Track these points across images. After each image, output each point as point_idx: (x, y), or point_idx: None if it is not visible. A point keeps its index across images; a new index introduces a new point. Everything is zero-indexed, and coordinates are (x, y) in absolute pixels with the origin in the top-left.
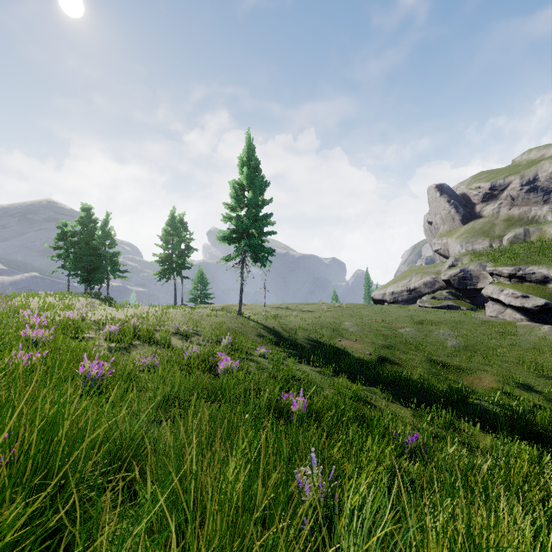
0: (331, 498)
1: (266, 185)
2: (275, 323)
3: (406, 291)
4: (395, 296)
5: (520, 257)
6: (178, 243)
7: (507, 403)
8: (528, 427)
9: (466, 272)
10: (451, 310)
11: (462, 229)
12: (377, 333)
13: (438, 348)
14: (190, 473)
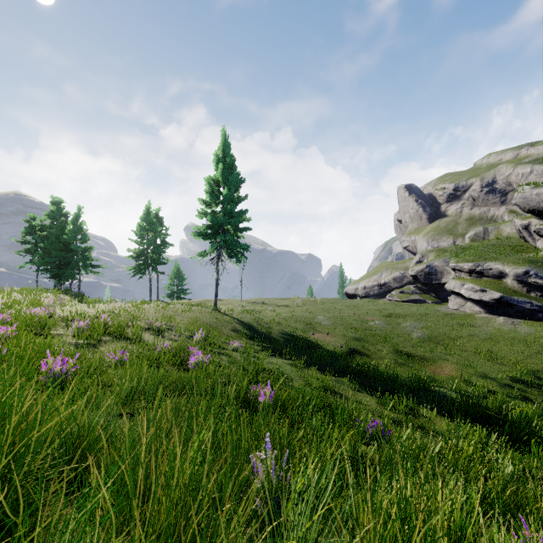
0: (282, 479)
1: (242, 181)
2: (250, 318)
3: (377, 286)
4: (367, 290)
5: (479, 254)
6: (154, 238)
7: (464, 389)
8: (481, 411)
9: (431, 267)
10: (418, 303)
11: (429, 227)
12: (348, 326)
13: (405, 340)
14: (143, 461)
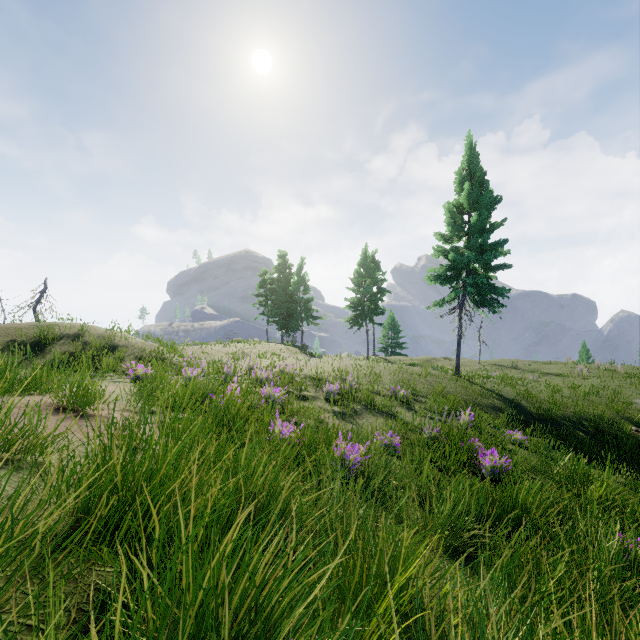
0: None
1: (496, 201)
2: (512, 391)
3: None
4: None
5: None
6: (371, 285)
7: None
8: None
9: None
10: None
11: None
12: None
13: None
14: None
